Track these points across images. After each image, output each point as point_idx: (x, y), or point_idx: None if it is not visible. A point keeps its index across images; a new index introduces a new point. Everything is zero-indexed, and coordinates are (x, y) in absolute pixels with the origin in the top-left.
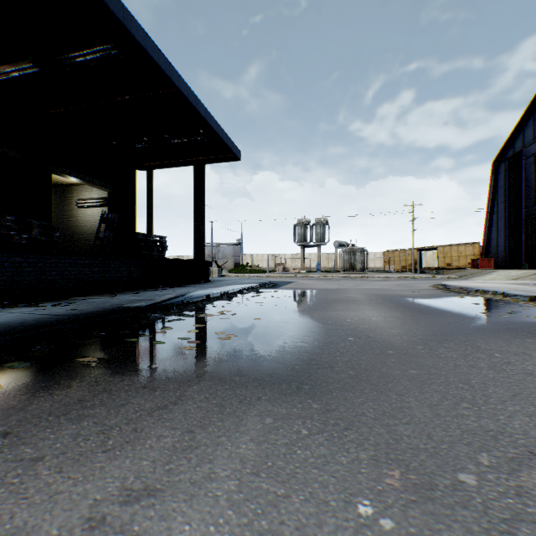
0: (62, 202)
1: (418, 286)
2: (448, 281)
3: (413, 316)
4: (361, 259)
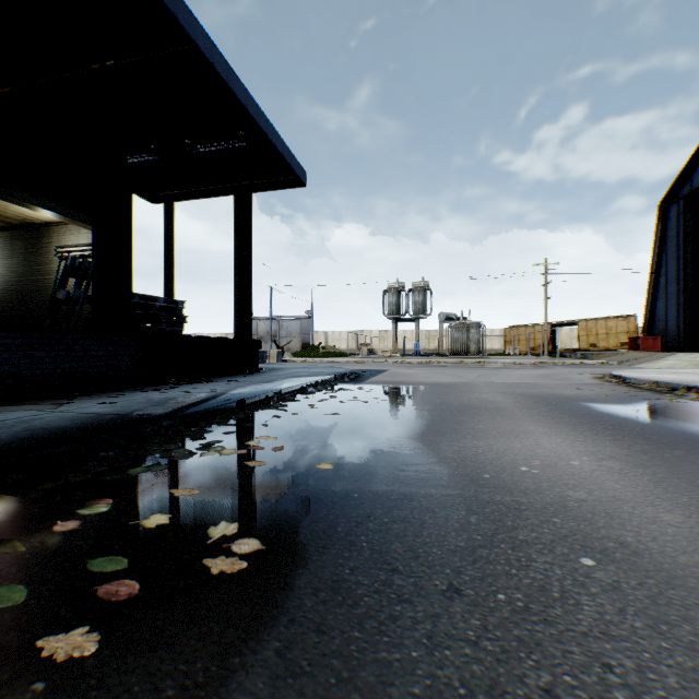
0: (36, 250)
1: (574, 377)
2: (619, 371)
3: (651, 455)
4: (477, 337)
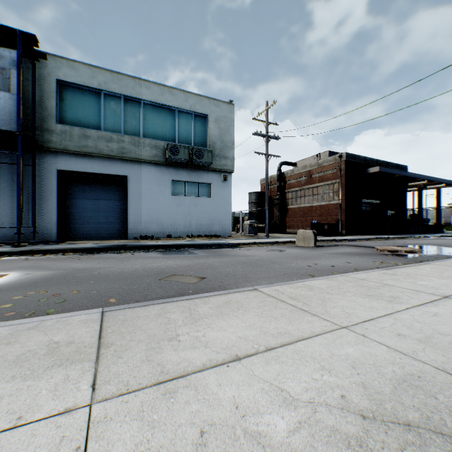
0: None
1: None
2: None
3: None
4: None
